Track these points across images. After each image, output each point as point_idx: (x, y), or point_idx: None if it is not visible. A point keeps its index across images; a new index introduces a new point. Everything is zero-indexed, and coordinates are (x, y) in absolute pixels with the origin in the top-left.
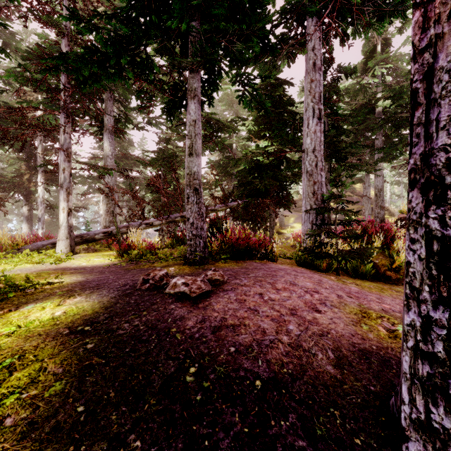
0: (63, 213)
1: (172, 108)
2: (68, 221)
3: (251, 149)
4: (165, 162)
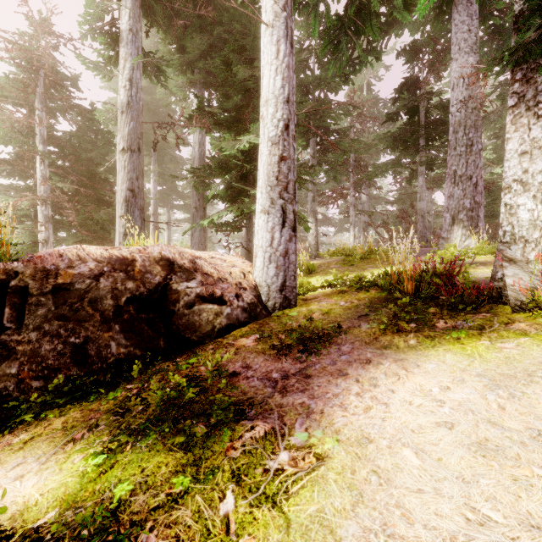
0: (352, 237)
1: (411, 179)
2: (354, 241)
3: (485, 177)
4: (407, 199)
